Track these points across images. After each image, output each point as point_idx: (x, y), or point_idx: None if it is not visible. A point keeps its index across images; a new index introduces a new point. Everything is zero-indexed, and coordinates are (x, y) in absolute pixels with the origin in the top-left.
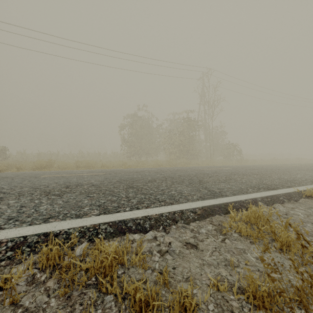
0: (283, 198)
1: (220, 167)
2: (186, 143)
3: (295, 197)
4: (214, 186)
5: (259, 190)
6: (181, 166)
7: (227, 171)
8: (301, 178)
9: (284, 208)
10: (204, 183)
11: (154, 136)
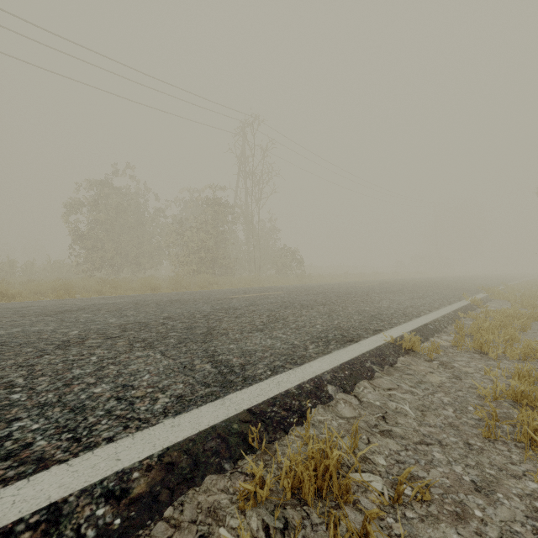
0: (372, 362)
1: (267, 289)
2: (211, 245)
3: (390, 357)
4: (236, 346)
5: (328, 347)
6: (198, 289)
7: (275, 299)
8: (389, 308)
9: (377, 395)
10: (215, 337)
11: (150, 229)
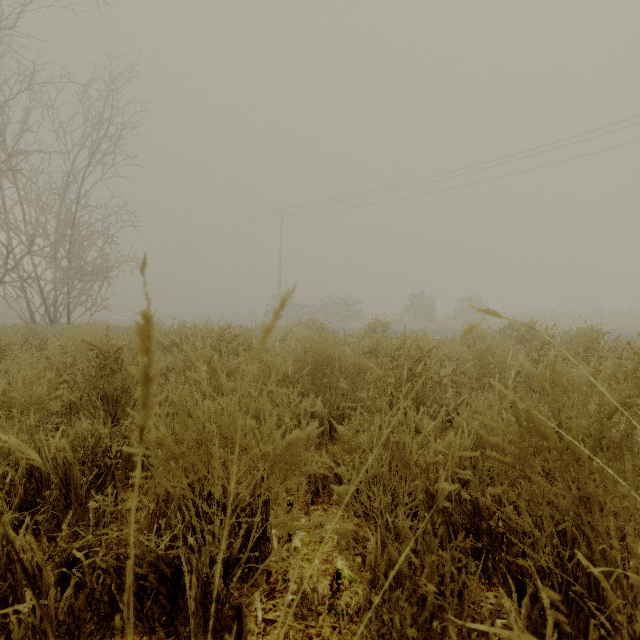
0: None
1: None
2: None
3: None
4: None
5: None
6: None
7: None
8: None
9: None
10: None
11: None
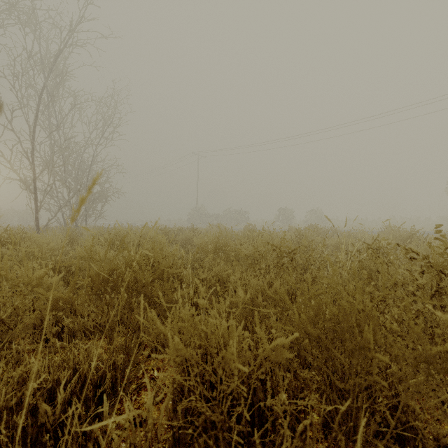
0: None
1: None
2: None
3: None
4: None
5: None
6: None
7: None
8: None
9: None
10: None
11: None
